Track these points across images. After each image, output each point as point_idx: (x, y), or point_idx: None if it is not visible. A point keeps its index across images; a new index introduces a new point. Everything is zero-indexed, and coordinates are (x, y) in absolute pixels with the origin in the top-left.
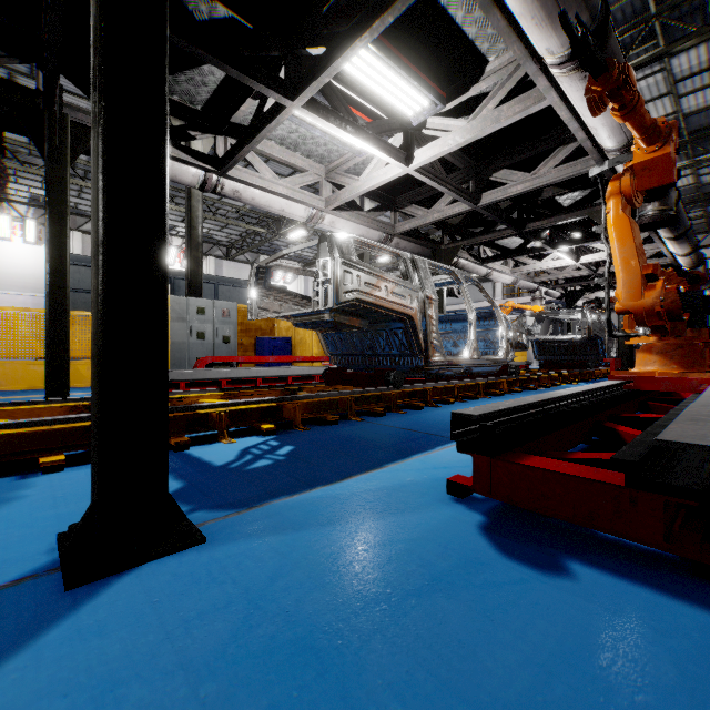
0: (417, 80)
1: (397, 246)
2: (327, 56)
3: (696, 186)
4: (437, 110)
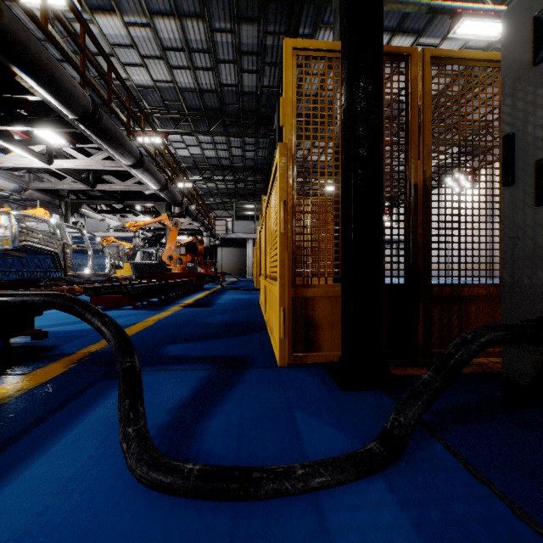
0: (60, 135)
1: (31, 195)
2: (6, 119)
3: (217, 188)
4: (71, 147)
